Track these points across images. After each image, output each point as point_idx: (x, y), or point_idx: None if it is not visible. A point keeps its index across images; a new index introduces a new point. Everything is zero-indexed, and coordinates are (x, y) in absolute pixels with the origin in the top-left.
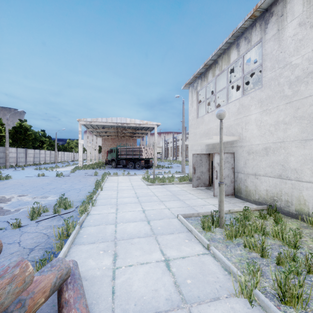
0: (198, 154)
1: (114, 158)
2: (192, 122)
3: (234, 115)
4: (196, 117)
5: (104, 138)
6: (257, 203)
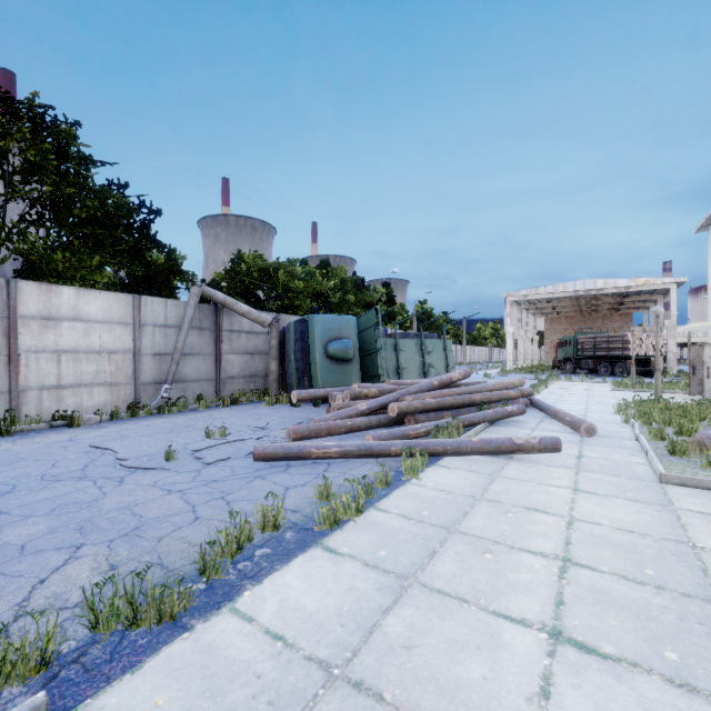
0: (701, 345)
1: (570, 355)
2: (710, 292)
3: None
4: None
5: (551, 318)
6: None
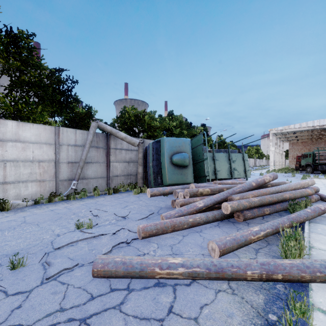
0: None
1: (310, 163)
2: None
3: None
4: None
5: (292, 142)
6: None
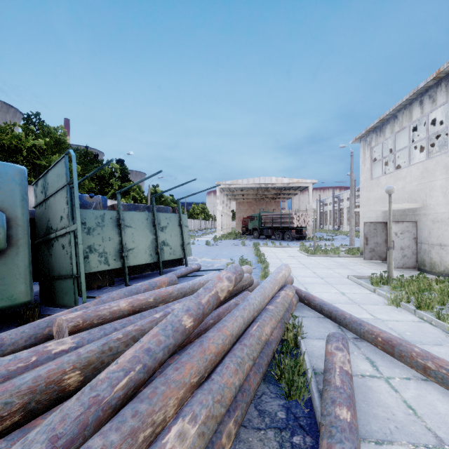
0: (371, 222)
1: (256, 226)
2: (364, 184)
3: (416, 179)
4: (370, 178)
5: (239, 202)
6: (443, 275)
